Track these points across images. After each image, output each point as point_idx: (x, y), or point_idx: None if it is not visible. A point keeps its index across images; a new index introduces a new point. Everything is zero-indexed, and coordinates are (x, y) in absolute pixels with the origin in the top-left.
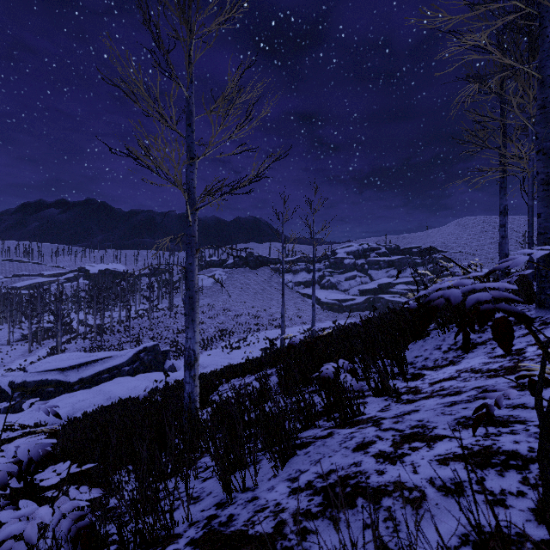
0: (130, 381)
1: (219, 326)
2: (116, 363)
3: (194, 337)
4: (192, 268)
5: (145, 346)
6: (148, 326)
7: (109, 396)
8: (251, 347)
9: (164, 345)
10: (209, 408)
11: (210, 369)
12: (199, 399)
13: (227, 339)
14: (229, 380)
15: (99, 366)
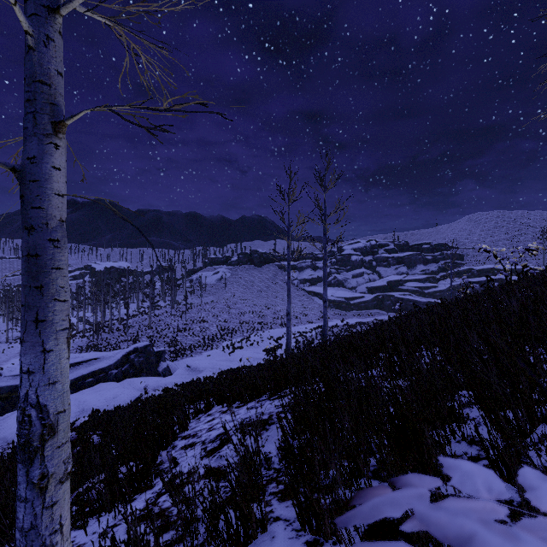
0: (112, 388)
1: (221, 324)
2: (102, 366)
3: (44, 367)
4: (39, 172)
5: (136, 347)
6: (148, 324)
7: (82, 408)
8: (254, 347)
9: (163, 344)
10: (144, 495)
11: (206, 373)
12: (128, 473)
13: (229, 338)
14: (211, 407)
15: (83, 369)
